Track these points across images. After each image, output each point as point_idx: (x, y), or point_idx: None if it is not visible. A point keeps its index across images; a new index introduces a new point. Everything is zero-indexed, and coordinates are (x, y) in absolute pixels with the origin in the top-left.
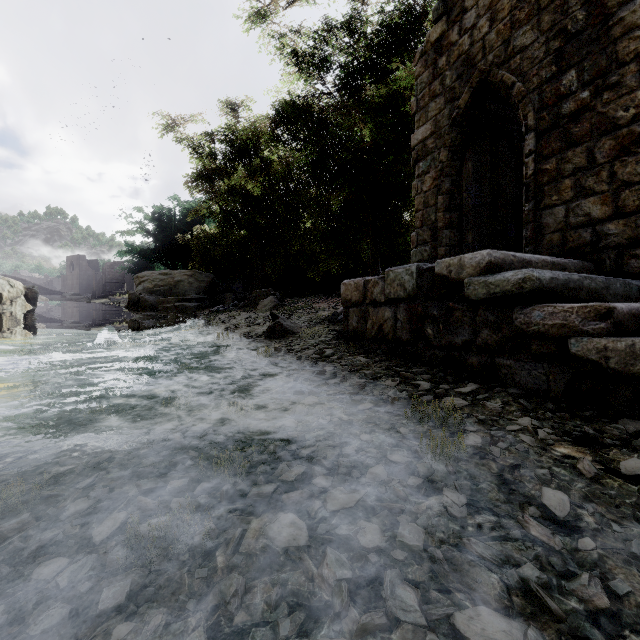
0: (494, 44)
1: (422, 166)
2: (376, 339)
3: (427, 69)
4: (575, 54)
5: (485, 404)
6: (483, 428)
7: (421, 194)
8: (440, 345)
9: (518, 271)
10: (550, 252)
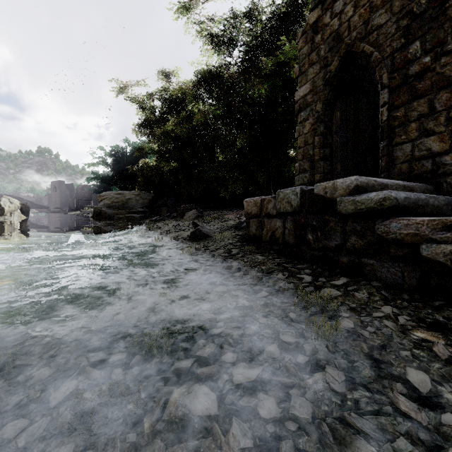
0: (357, 24)
1: (303, 115)
2: (270, 242)
3: (307, 44)
4: (419, 29)
5: (354, 294)
6: (354, 314)
7: (302, 135)
8: (318, 247)
9: (379, 192)
10: (400, 177)
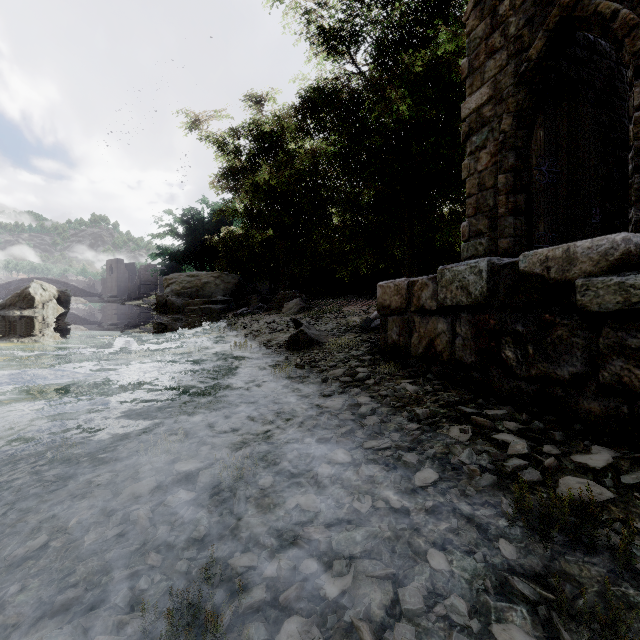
0: None
1: (476, 140)
2: (425, 358)
3: (483, 20)
4: None
5: None
6: None
7: (474, 175)
8: (528, 375)
9: None
10: None
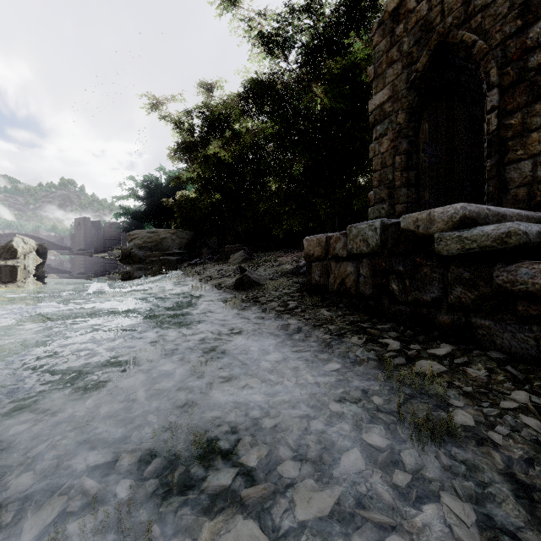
0: (453, 6)
1: (379, 129)
2: (338, 293)
3: (384, 38)
4: None
5: (466, 371)
6: (471, 403)
7: (378, 155)
8: (406, 301)
9: (500, 225)
10: (515, 207)
